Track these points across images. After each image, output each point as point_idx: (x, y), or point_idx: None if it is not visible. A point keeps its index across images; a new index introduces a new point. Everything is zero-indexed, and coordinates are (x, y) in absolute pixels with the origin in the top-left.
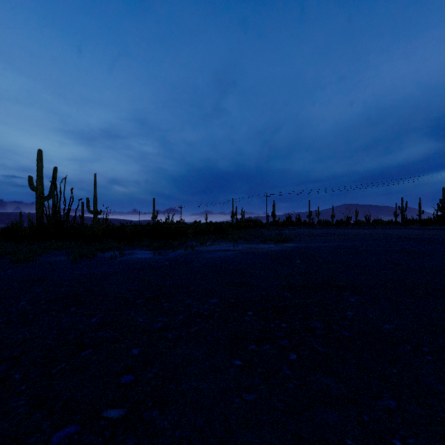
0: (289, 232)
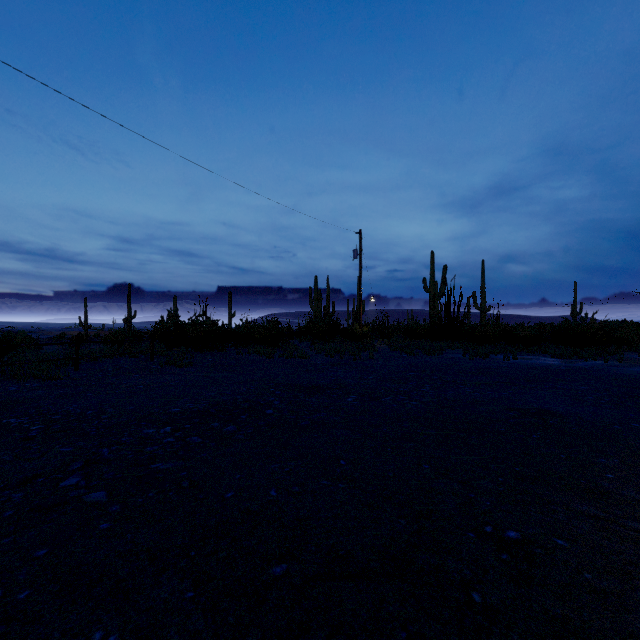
0: None
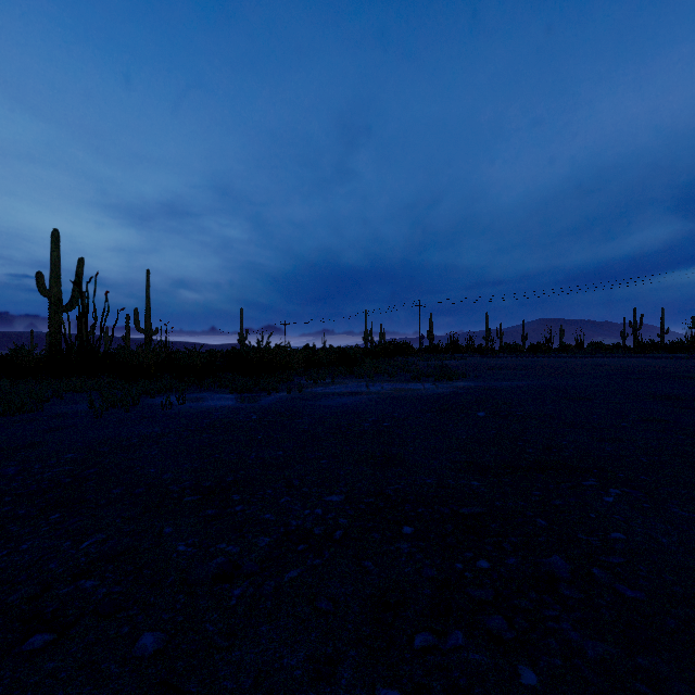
0: (457, 363)
